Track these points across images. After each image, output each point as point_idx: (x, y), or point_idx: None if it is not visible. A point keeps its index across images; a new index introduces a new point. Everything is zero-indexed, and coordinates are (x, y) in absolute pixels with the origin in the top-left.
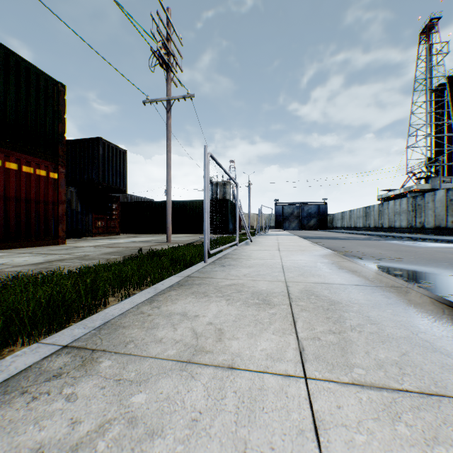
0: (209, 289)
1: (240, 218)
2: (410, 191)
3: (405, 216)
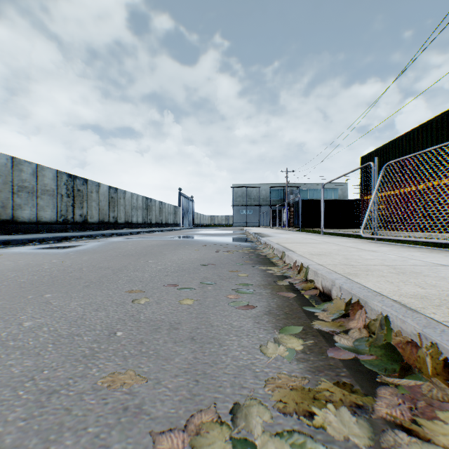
0: (298, 233)
1: None
2: None
3: None
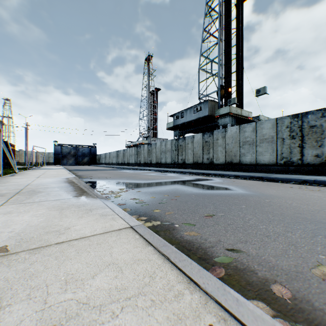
0: None
1: (14, 155)
2: (140, 143)
3: (134, 157)
